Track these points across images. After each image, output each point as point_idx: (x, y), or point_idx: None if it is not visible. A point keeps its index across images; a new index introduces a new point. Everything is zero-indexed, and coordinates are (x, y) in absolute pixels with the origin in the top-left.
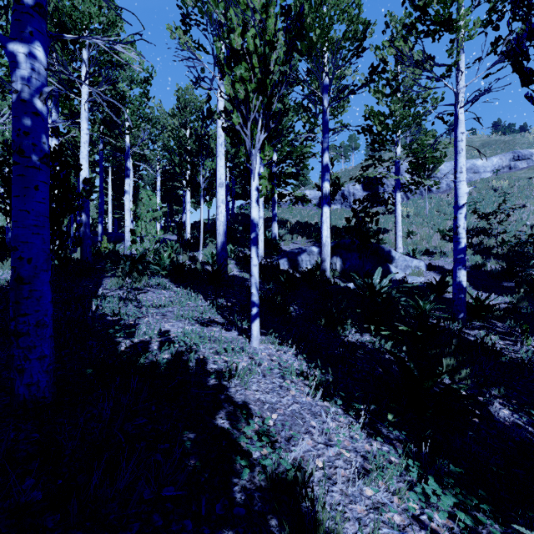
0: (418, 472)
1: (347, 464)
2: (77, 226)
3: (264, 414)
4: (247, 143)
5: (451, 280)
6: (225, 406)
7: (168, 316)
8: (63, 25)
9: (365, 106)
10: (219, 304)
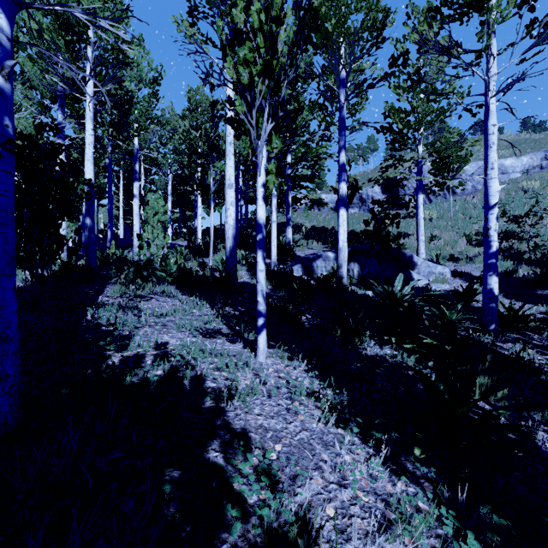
0: (453, 523)
1: (365, 511)
2: (76, 230)
3: (266, 444)
4: (252, 133)
5: (479, 288)
6: (220, 435)
7: (168, 326)
8: (68, 23)
9: (384, 103)
10: (225, 313)
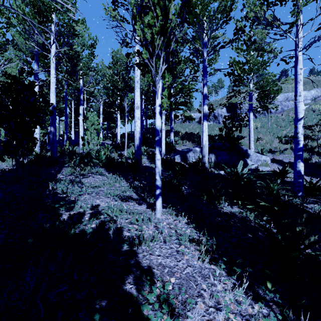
0: None
1: None
2: (43, 134)
3: (164, 278)
4: (152, 72)
5: (289, 169)
6: (134, 271)
7: (100, 194)
8: (40, 10)
9: (229, 58)
10: (135, 185)
